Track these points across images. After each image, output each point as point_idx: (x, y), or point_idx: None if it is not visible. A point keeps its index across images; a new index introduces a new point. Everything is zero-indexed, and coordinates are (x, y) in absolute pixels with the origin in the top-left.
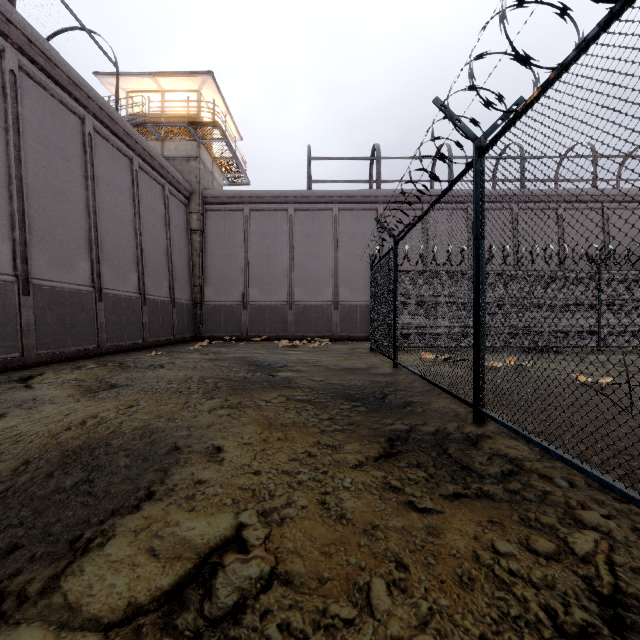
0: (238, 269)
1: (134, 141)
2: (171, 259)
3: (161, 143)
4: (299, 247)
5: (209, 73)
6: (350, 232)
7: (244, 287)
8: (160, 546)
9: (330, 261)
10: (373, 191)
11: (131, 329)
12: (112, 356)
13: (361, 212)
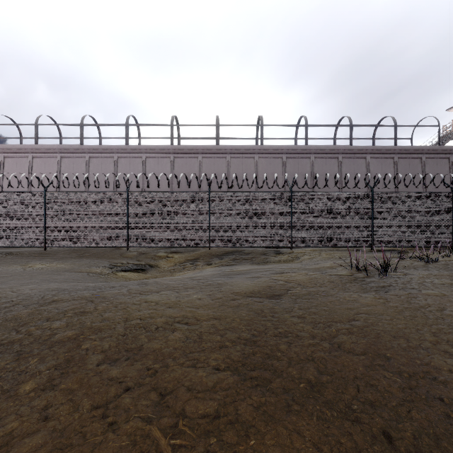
0: None
1: (448, 150)
2: None
3: None
4: None
5: None
6: None
7: None
8: None
9: None
10: None
11: None
12: None
13: None
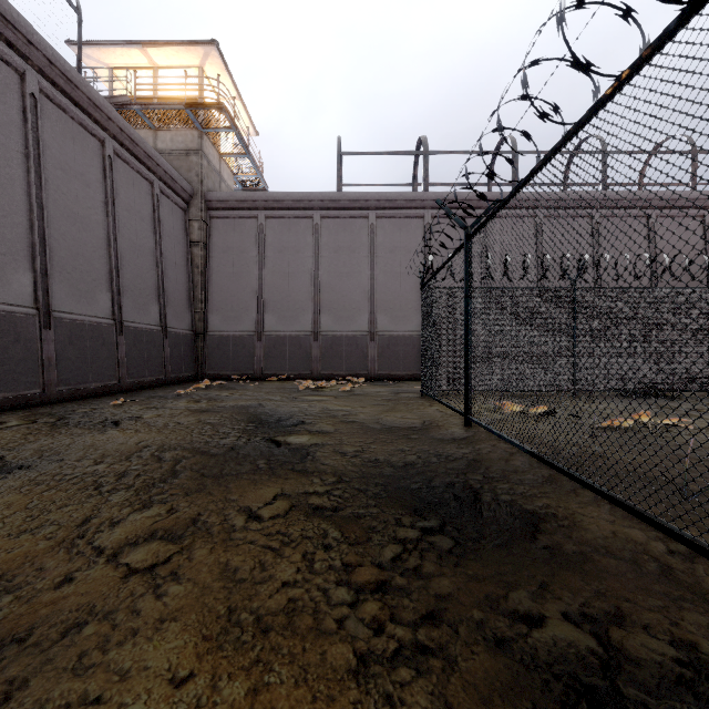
0: (250, 291)
1: (106, 116)
2: (162, 276)
3: (153, 132)
4: (327, 263)
5: (213, 42)
6: (390, 245)
7: (258, 313)
8: None
9: (365, 281)
10: (419, 194)
11: (99, 367)
12: (63, 405)
13: (404, 220)
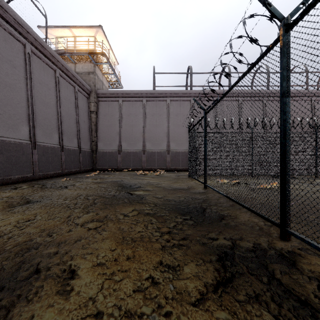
0: (116, 132)
1: (56, 60)
2: (79, 126)
3: (74, 64)
4: (148, 121)
5: (100, 26)
6: (176, 112)
7: (119, 142)
8: None
9: (165, 128)
10: (188, 90)
11: (54, 165)
12: (41, 180)
13: (182, 102)
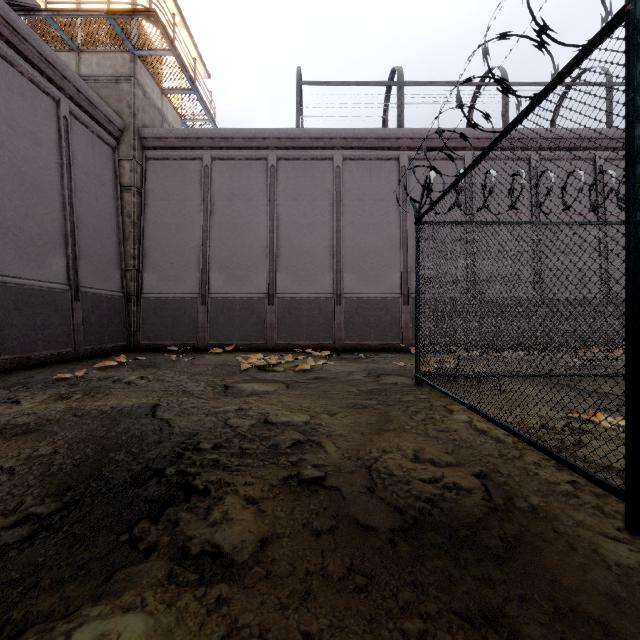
0: (194, 245)
1: None
2: (73, 222)
3: (76, 55)
4: (284, 213)
5: None
6: (359, 192)
7: (202, 272)
8: None
9: (330, 234)
10: (393, 130)
11: None
12: None
13: (375, 163)
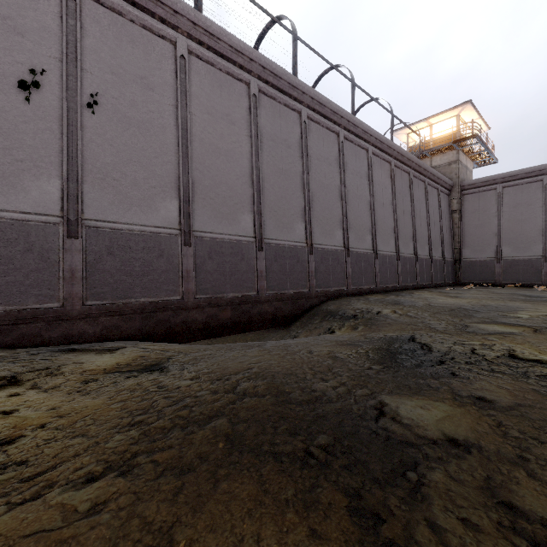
0: (491, 234)
1: (427, 171)
2: (442, 233)
3: (429, 159)
4: None
5: (468, 102)
6: None
7: (497, 247)
8: (536, 312)
9: None
10: None
11: (427, 276)
12: (424, 289)
13: None
